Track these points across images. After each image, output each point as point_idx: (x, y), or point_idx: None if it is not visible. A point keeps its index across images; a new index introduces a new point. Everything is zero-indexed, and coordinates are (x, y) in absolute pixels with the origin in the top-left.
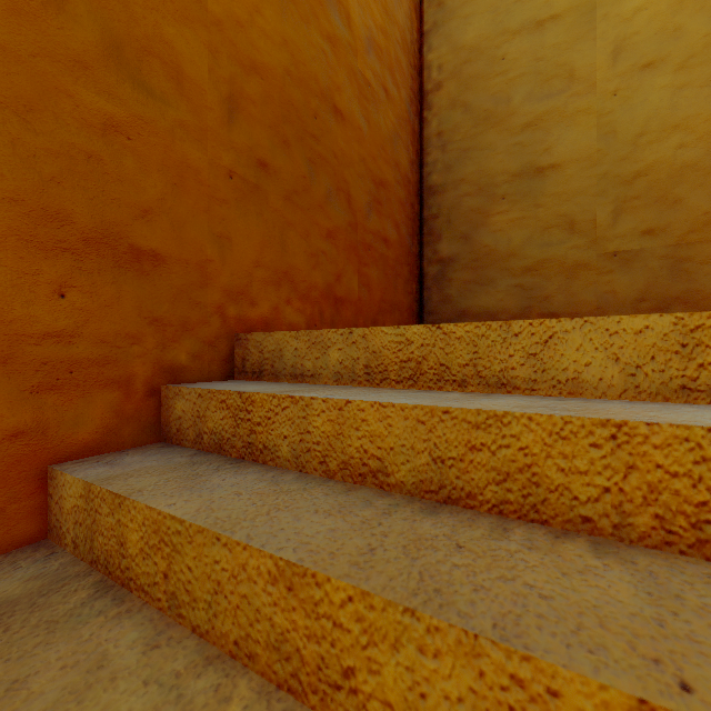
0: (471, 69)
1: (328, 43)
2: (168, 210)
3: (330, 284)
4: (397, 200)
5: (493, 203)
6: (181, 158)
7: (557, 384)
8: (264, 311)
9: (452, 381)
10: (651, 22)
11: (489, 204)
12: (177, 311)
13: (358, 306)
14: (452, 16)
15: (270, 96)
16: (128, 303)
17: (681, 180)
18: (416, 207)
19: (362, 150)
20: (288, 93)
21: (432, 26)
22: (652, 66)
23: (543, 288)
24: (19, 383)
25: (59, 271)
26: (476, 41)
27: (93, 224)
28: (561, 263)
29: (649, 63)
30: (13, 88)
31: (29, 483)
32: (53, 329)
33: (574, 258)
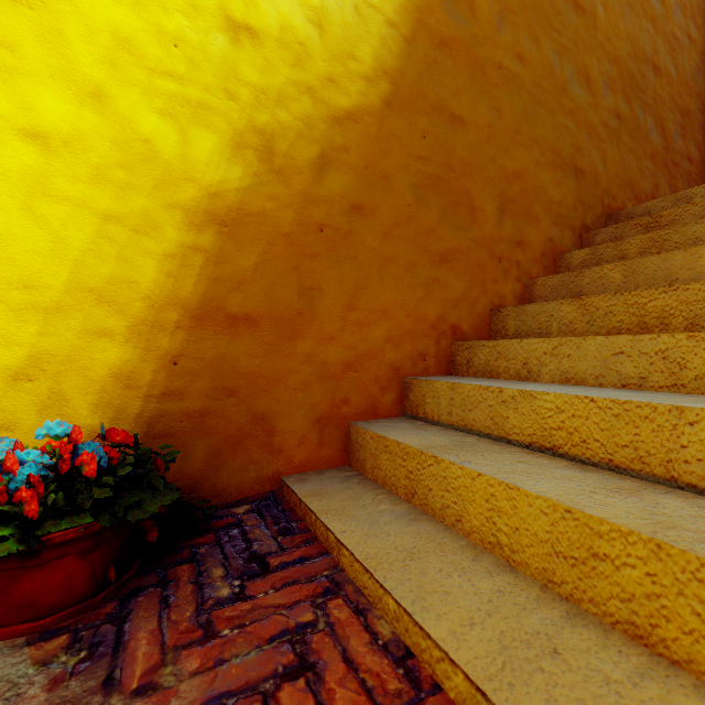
0: None
1: (650, 24)
2: (584, 148)
3: (651, 191)
4: (697, 125)
5: None
6: (588, 121)
7: None
8: (618, 204)
9: None
10: None
11: None
12: (587, 199)
13: None
14: None
15: (621, 74)
16: (573, 193)
17: None
18: None
19: (671, 91)
20: (629, 69)
21: None
22: None
23: None
24: (550, 220)
25: (558, 177)
26: None
27: (565, 157)
28: None
29: None
30: (549, 106)
31: (552, 261)
32: (557, 201)
33: None
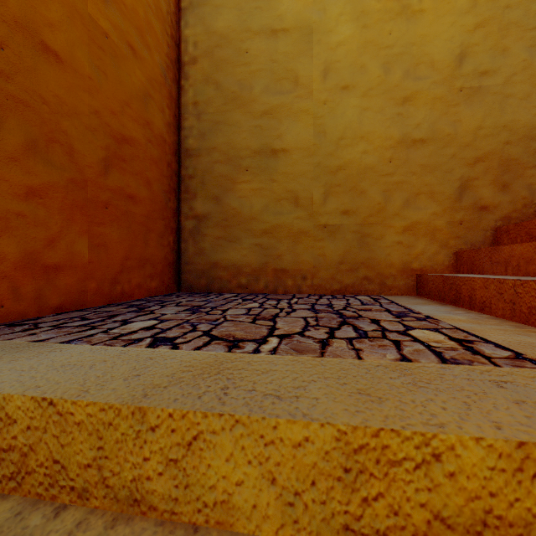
0: (222, 53)
1: None
2: None
3: (34, 252)
4: (148, 158)
5: (239, 173)
6: None
7: (203, 508)
8: None
9: (70, 488)
10: (347, 56)
11: (236, 173)
12: None
13: (87, 269)
14: (206, 1)
15: None
16: None
17: (365, 177)
18: (173, 165)
19: (95, 102)
20: None
21: (189, 4)
22: (348, 88)
23: (277, 248)
24: None
25: None
26: (225, 30)
27: None
28: (289, 229)
29: (346, 86)
30: None
31: None
32: None
33: (298, 226)
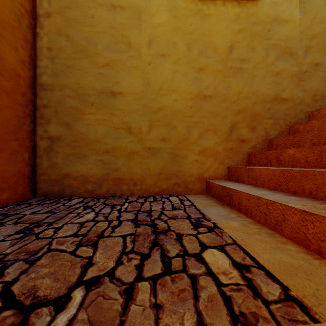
0: (72, 14)
1: None
2: None
3: None
4: None
5: (86, 106)
6: None
7: None
8: None
9: None
10: (164, 34)
11: (83, 106)
12: None
13: None
14: None
15: None
16: None
17: (176, 117)
18: (29, 95)
19: None
20: None
21: None
22: (165, 56)
23: (115, 163)
24: None
25: None
26: None
27: None
28: (124, 150)
29: (163, 54)
30: None
31: None
32: None
33: (131, 148)
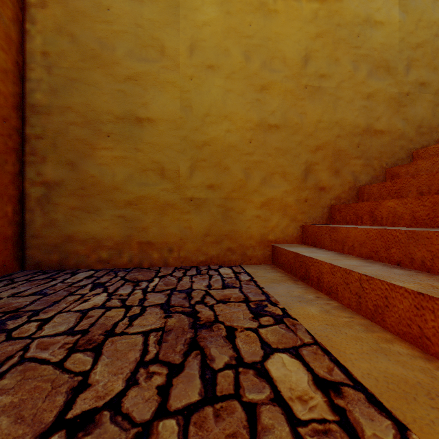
0: (78, 3)
1: None
2: None
3: None
4: None
5: (99, 138)
6: None
7: None
8: None
9: None
10: (212, 37)
11: (95, 138)
12: None
13: None
14: None
15: None
16: None
17: (228, 154)
18: (13, 121)
19: None
20: None
21: None
22: (213, 68)
23: (142, 220)
24: None
25: None
26: None
27: None
28: (155, 201)
29: (211, 66)
30: None
31: None
32: None
33: (165, 198)
